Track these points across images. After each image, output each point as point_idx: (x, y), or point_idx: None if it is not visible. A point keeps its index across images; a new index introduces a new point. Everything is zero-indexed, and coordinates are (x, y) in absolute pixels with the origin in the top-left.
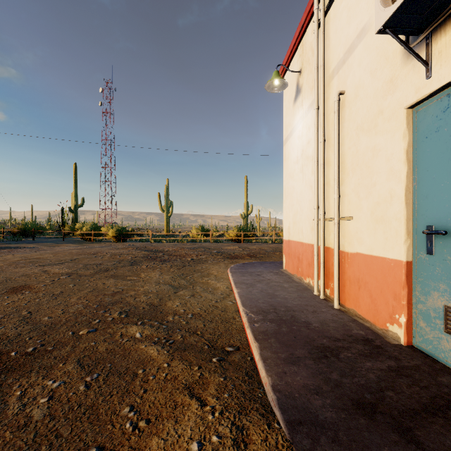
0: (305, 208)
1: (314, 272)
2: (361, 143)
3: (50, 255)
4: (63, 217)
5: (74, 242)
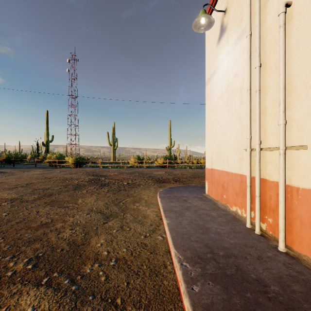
0: (231, 139)
1: (246, 204)
2: None
3: (13, 179)
4: (38, 149)
5: (43, 167)
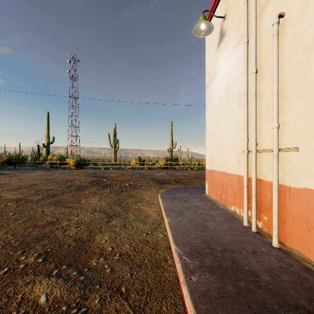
0: (230, 141)
1: (244, 203)
2: (313, 62)
3: (16, 181)
4: (38, 151)
5: (44, 169)
